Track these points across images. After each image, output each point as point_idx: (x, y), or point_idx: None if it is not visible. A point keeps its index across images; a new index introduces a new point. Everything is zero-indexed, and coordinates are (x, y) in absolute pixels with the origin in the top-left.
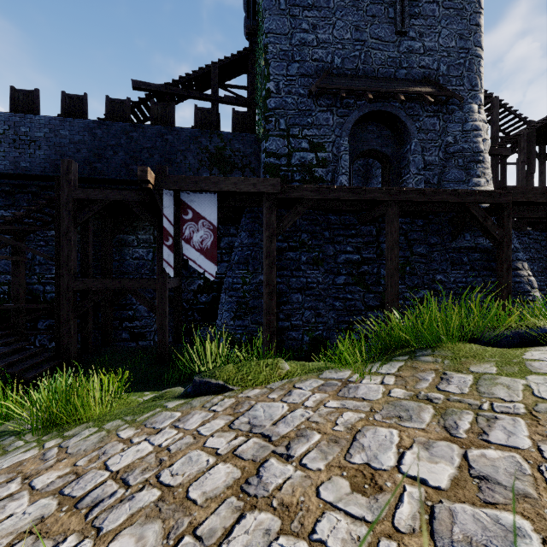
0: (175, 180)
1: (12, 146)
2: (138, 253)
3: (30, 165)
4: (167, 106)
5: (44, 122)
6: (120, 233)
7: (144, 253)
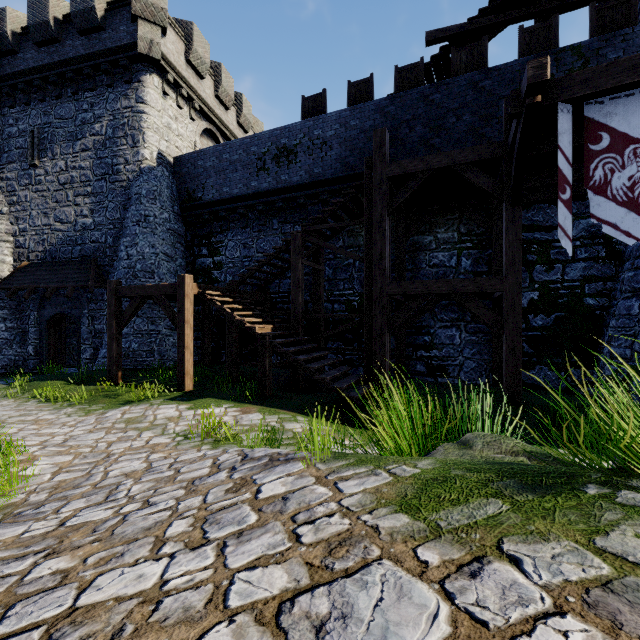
0: (584, 78)
1: (306, 154)
2: (437, 258)
3: (322, 170)
4: (475, 47)
5: (335, 118)
6: (413, 235)
7: (445, 257)
